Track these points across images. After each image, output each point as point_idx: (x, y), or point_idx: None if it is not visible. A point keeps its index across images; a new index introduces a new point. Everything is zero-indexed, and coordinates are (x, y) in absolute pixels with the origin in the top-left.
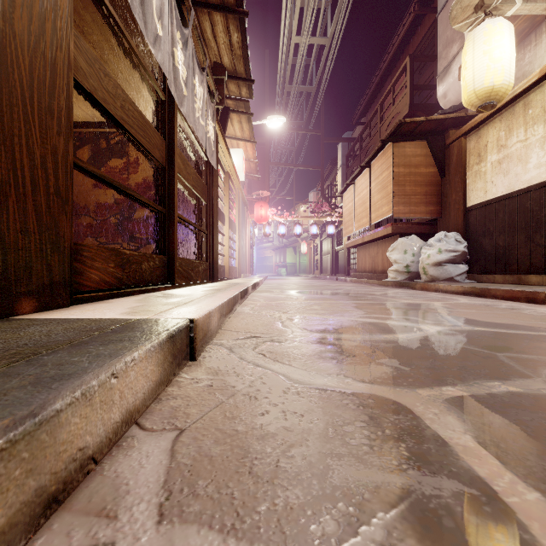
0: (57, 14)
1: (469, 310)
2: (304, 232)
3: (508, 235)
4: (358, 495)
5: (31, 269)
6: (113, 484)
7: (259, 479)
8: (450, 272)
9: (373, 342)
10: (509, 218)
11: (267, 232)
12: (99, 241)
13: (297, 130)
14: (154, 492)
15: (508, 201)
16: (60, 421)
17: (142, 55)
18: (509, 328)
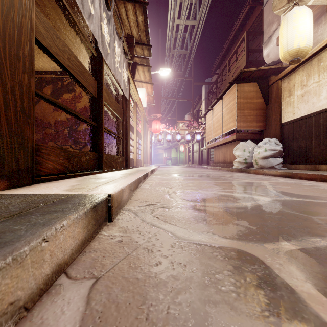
0: None
1: (286, 186)
2: (182, 139)
3: (307, 140)
4: None
5: (3, 160)
6: None
7: (154, 325)
8: (272, 163)
9: (229, 208)
10: (308, 130)
11: (160, 139)
12: (57, 144)
13: (178, 77)
14: None
15: (308, 119)
16: None
17: (82, 28)
18: (315, 199)
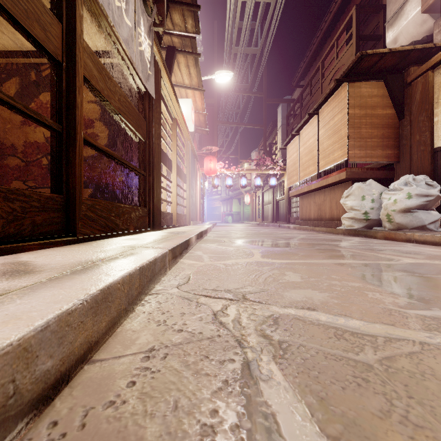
0: None
1: None
2: (248, 186)
3: None
4: None
5: None
6: None
7: None
8: (422, 219)
9: None
10: None
11: (216, 184)
12: (27, 185)
13: (242, 92)
14: None
15: None
16: None
17: None
18: None
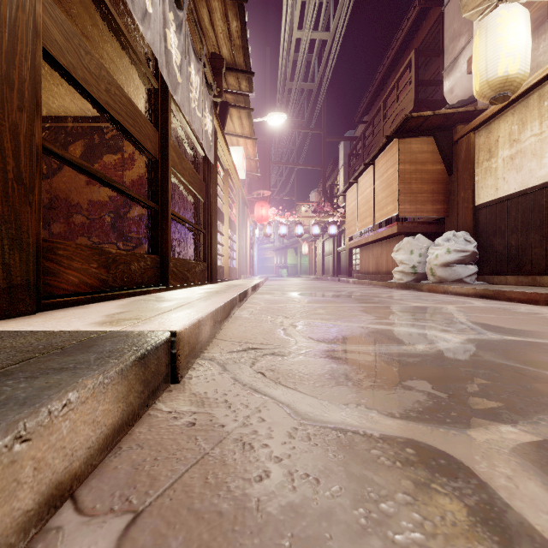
0: None
1: (488, 314)
2: (306, 233)
3: (521, 235)
4: None
5: None
6: None
7: None
8: (460, 273)
9: (392, 356)
10: (523, 217)
11: (268, 232)
12: (92, 241)
13: (298, 128)
14: None
15: (522, 199)
16: None
17: (134, 41)
18: (543, 337)
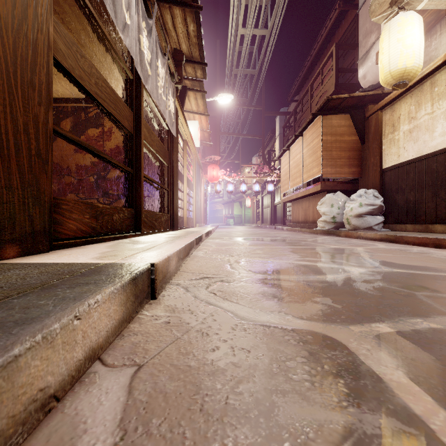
0: (38, 2)
1: (387, 254)
2: (249, 189)
3: (417, 192)
4: (303, 434)
5: (14, 219)
6: (72, 422)
7: (210, 416)
8: (369, 222)
9: (308, 282)
10: (418, 178)
11: (218, 189)
12: (79, 197)
13: (242, 105)
14: (110, 431)
15: (418, 164)
16: (19, 365)
17: (114, 42)
18: (423, 270)
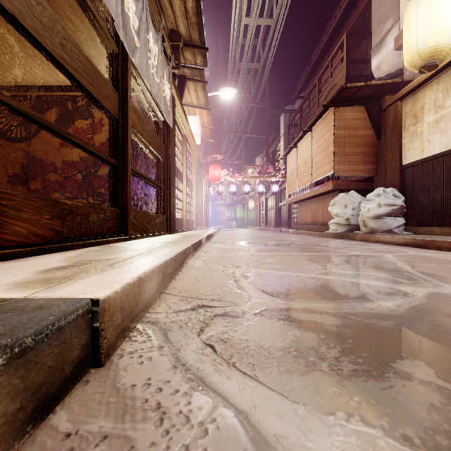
0: None
1: (429, 263)
2: (252, 191)
3: (445, 190)
4: None
5: None
6: None
7: None
8: (389, 224)
9: (360, 317)
10: (447, 174)
11: (220, 190)
12: (65, 196)
13: (246, 102)
14: None
15: (446, 158)
16: None
17: (98, 12)
18: None
